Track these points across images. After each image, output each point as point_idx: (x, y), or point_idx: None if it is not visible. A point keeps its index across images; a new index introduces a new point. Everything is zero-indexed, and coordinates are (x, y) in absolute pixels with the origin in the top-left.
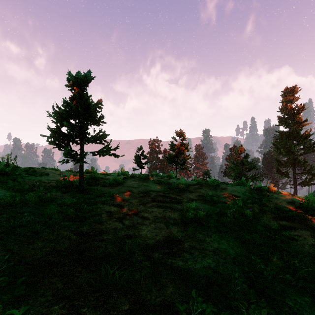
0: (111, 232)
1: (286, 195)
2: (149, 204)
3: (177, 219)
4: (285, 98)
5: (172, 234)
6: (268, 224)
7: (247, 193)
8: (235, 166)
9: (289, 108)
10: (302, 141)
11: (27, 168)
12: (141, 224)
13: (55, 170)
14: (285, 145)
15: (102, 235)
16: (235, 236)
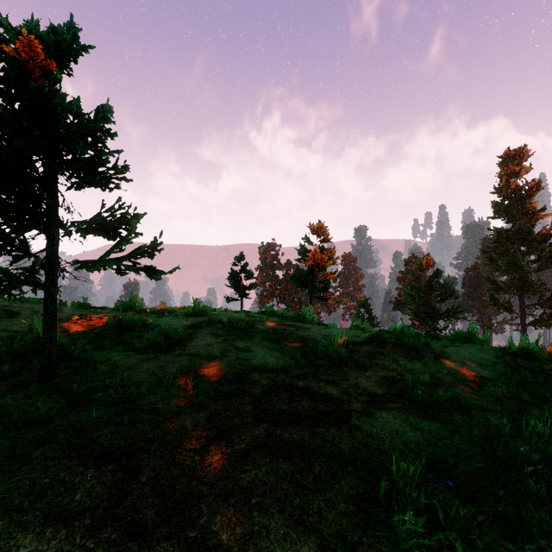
0: None
1: None
2: (244, 434)
3: (355, 544)
4: (506, 169)
5: None
6: None
7: (502, 366)
8: (416, 292)
9: (512, 187)
10: (538, 246)
11: None
12: None
13: None
14: (505, 254)
15: None
16: None
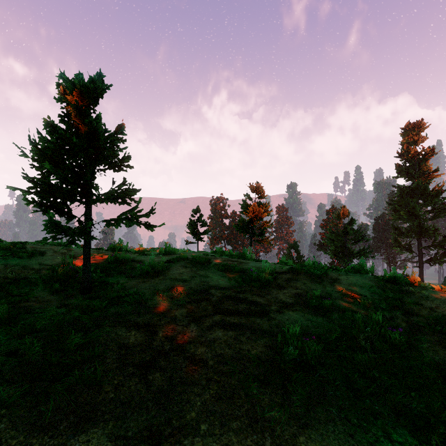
0: (114, 418)
1: (442, 292)
2: (208, 319)
3: (264, 361)
4: (407, 138)
5: (259, 417)
6: (436, 360)
7: (376, 287)
8: (334, 236)
9: (412, 152)
10: (432, 199)
11: (13, 243)
12: (187, 384)
13: (60, 245)
14: (406, 206)
15: (88, 432)
16: (391, 405)
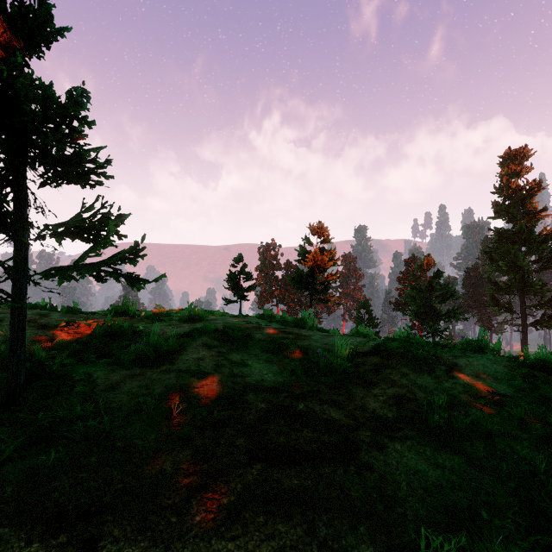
0: None
1: None
2: (234, 480)
3: None
4: (507, 169)
5: None
6: None
7: (520, 380)
8: (416, 293)
9: (513, 187)
10: (539, 246)
11: None
12: None
13: (35, 308)
14: (506, 254)
15: None
16: None
